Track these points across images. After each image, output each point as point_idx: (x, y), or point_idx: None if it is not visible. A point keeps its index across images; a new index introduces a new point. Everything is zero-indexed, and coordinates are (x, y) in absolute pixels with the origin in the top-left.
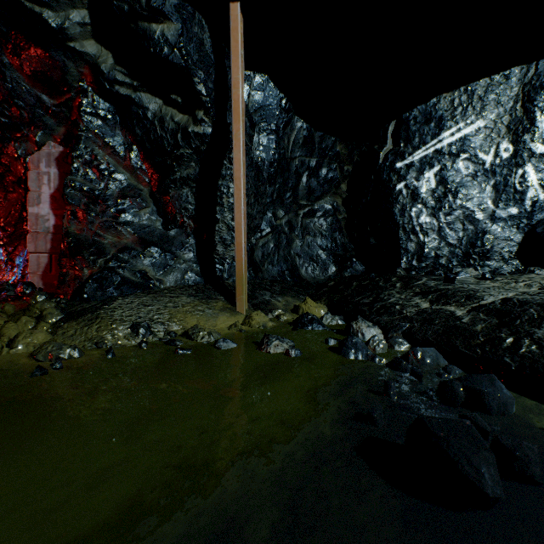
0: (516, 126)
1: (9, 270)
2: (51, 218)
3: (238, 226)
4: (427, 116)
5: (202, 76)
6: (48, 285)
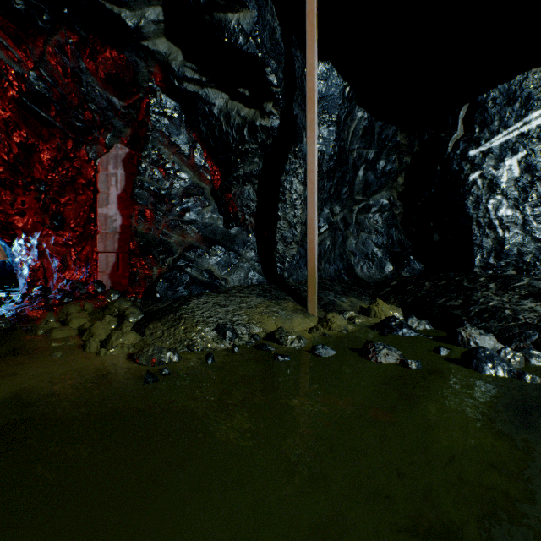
0: None
1: (77, 269)
2: (118, 219)
3: (311, 222)
4: (510, 96)
5: (274, 65)
6: (116, 283)
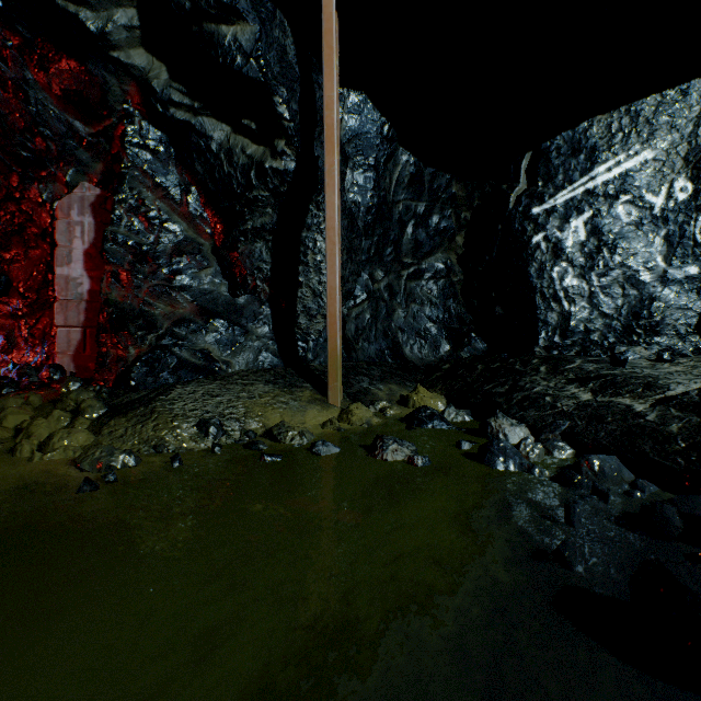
0: (697, 157)
1: (30, 349)
2: (85, 282)
3: (331, 291)
4: (574, 146)
5: (285, 94)
6: (82, 368)
